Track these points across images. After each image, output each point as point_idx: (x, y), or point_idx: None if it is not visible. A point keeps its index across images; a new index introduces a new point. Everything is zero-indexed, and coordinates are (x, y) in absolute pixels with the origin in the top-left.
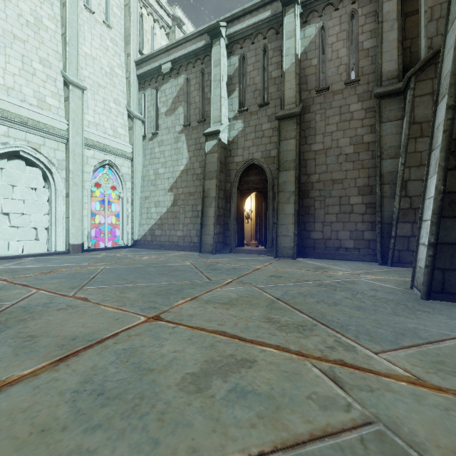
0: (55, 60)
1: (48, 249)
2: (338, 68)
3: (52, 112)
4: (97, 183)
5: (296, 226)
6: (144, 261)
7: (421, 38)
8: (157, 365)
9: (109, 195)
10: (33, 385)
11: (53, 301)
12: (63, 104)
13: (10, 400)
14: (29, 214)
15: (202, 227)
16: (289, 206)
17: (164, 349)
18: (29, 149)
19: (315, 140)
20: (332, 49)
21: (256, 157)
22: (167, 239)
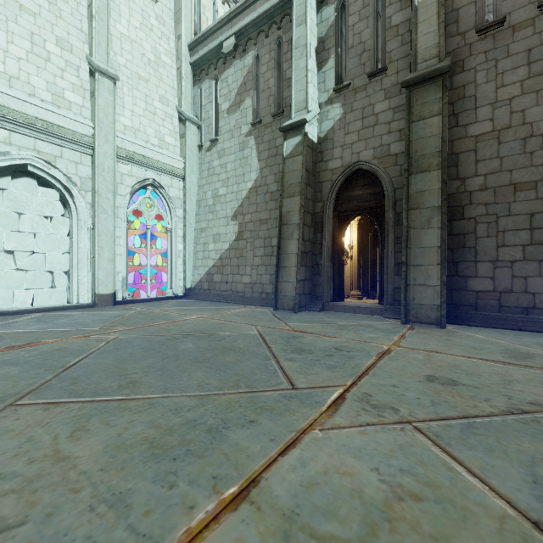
0: (79, 41)
1: (68, 300)
2: None
3: (73, 111)
4: (137, 211)
5: (444, 269)
6: (185, 325)
7: None
8: None
9: (153, 227)
10: None
11: None
12: (89, 101)
13: None
14: (42, 252)
15: (279, 270)
16: (430, 234)
17: None
18: (40, 162)
19: (476, 116)
20: None
21: (365, 158)
22: (230, 287)
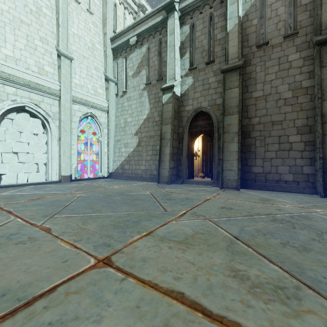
0: (51, 38)
1: (46, 179)
2: (276, 25)
3: (49, 77)
4: (82, 130)
5: (239, 162)
6: (113, 190)
7: None
8: None
9: (91, 139)
10: None
11: (20, 231)
12: (57, 71)
13: None
14: (32, 153)
15: (160, 163)
16: (233, 145)
17: None
18: (32, 104)
19: (256, 88)
20: (271, 9)
21: (204, 106)
22: (133, 171)
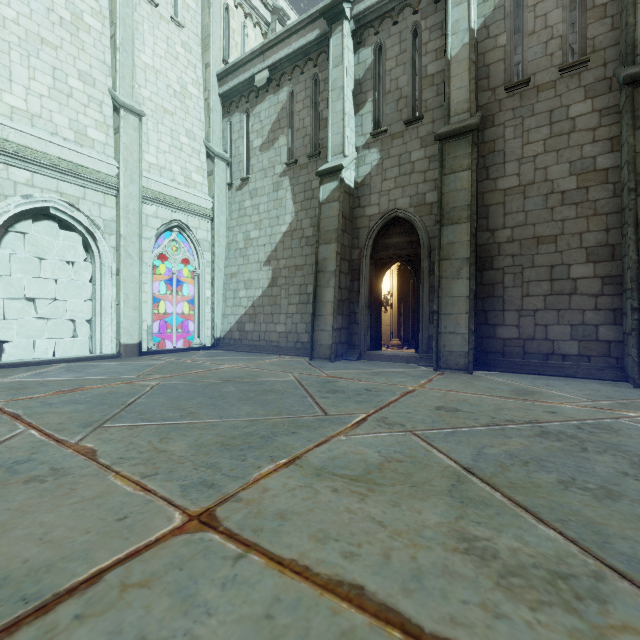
0: (102, 74)
1: (90, 350)
2: (546, 45)
3: (96, 150)
4: (162, 254)
5: (472, 318)
6: (222, 373)
7: None
8: None
9: (179, 272)
10: None
11: (35, 455)
12: (113, 138)
13: None
14: (64, 299)
15: (315, 319)
16: (460, 284)
17: None
18: (63, 204)
19: (505, 171)
20: (535, 14)
21: (402, 206)
22: (263, 336)
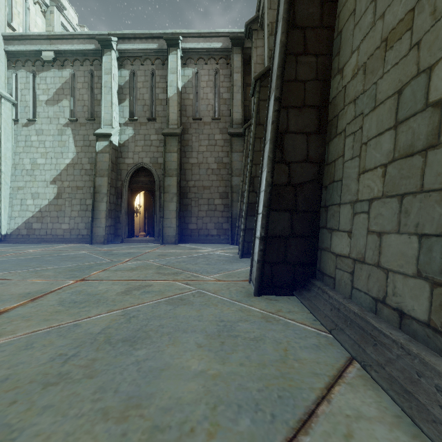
0: None
1: None
2: (207, 106)
3: None
4: None
5: (177, 220)
6: (33, 253)
7: (252, 105)
8: (100, 292)
9: None
10: (28, 307)
11: None
12: None
13: (21, 311)
14: None
15: (93, 220)
16: (173, 204)
17: (100, 288)
18: None
19: (192, 155)
20: (203, 91)
21: (146, 162)
22: (50, 232)
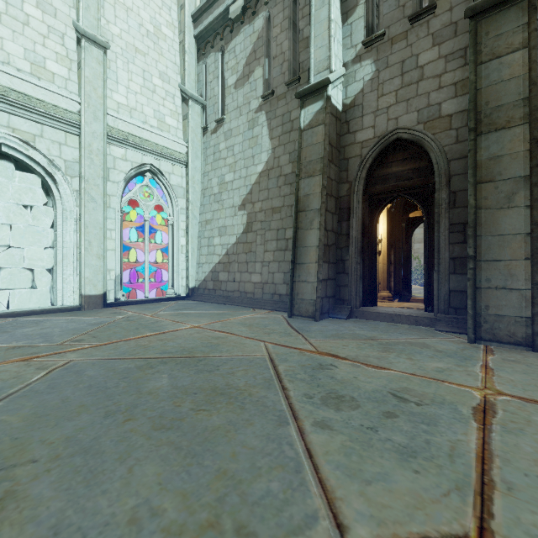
0: (64, 5)
1: (52, 301)
2: None
3: (56, 84)
4: (133, 200)
5: (537, 265)
6: (172, 340)
7: None
8: None
9: (152, 219)
10: None
11: None
12: (76, 74)
13: None
14: (20, 246)
15: (295, 268)
16: (513, 216)
17: None
18: (15, 141)
19: None
20: None
21: (406, 124)
22: (237, 287)
